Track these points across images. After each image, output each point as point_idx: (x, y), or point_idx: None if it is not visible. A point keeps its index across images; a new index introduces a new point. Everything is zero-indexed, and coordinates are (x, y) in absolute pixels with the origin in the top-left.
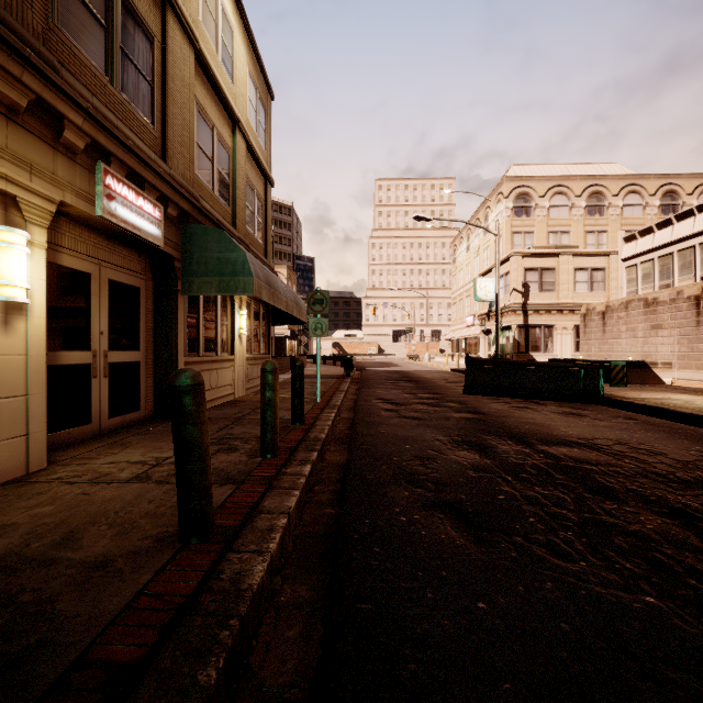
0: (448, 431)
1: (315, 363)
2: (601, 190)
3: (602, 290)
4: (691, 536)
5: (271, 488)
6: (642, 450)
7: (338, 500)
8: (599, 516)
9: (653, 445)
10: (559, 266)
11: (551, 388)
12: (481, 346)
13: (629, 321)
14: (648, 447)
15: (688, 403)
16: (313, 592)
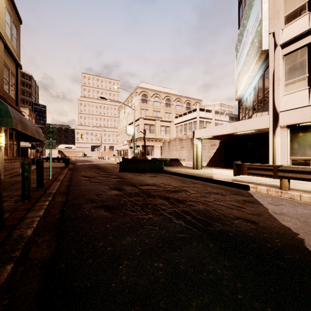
0: (110, 185)
1: (47, 161)
2: (170, 98)
3: (169, 134)
4: (166, 202)
5: (30, 211)
6: (167, 185)
7: (62, 212)
8: (147, 202)
9: (170, 183)
10: (156, 124)
11: (149, 168)
12: (129, 153)
13: (176, 145)
14: (169, 184)
15: (185, 171)
16: (52, 237)
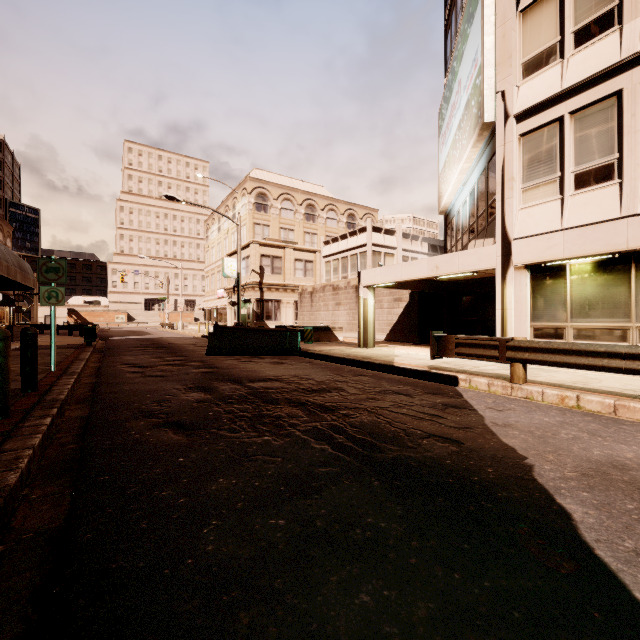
0: (186, 382)
1: (43, 333)
2: (314, 204)
3: (312, 276)
4: (300, 412)
5: (10, 437)
6: (304, 379)
7: (81, 439)
8: (263, 412)
9: (311, 375)
10: (285, 256)
11: (270, 346)
12: (229, 315)
13: (325, 299)
14: (308, 377)
15: (342, 351)
16: (62, 487)
